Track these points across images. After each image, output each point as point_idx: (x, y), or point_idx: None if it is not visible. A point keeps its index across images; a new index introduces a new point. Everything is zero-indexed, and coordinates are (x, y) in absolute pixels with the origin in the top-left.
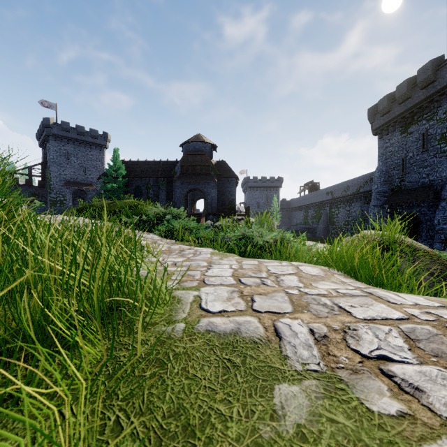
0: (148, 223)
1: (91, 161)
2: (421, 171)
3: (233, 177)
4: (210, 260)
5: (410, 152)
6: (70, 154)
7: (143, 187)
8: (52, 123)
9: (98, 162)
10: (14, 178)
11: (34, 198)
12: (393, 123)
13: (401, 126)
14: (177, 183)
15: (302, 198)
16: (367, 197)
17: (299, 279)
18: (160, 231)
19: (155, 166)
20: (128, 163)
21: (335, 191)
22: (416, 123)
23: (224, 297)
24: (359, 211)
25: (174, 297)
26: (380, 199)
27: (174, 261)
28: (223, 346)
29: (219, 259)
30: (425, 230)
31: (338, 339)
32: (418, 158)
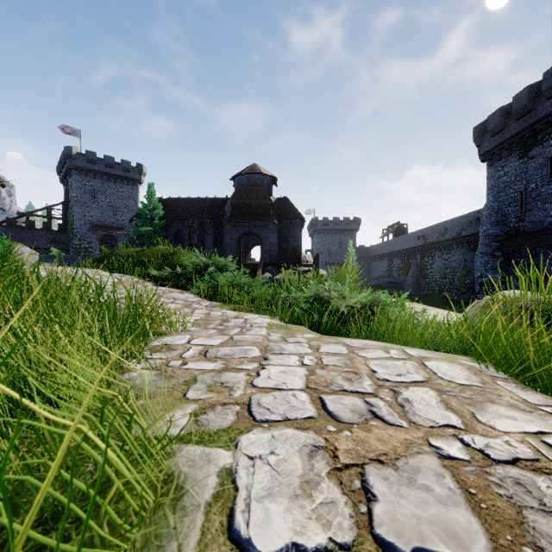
0: (184, 277)
1: (123, 200)
2: (547, 207)
3: (298, 217)
4: (266, 344)
5: (532, 183)
6: (96, 190)
7: (185, 231)
8: (75, 154)
9: (130, 200)
10: (30, 221)
11: (54, 246)
12: (508, 145)
13: (519, 149)
14: (227, 225)
15: (385, 243)
16: (471, 242)
17: (440, 397)
18: (199, 289)
19: (200, 205)
20: (166, 201)
21: (429, 235)
22: (540, 144)
23: (294, 480)
24: (460, 261)
25: (170, 481)
26: (491, 245)
27: (205, 345)
28: None
29: (281, 340)
30: None
31: None
32: (542, 190)
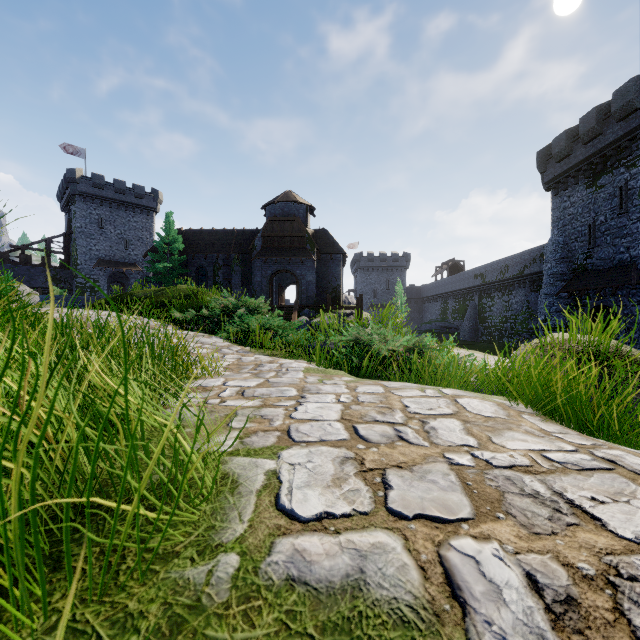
0: (211, 320)
1: (135, 231)
2: (618, 243)
3: (339, 252)
4: (303, 385)
5: (600, 215)
6: (104, 220)
7: (209, 268)
8: (79, 177)
9: (144, 232)
10: (25, 255)
11: (54, 284)
12: (575, 172)
13: (587, 177)
14: (258, 262)
15: (439, 283)
16: (534, 281)
17: (464, 426)
18: (228, 333)
19: (226, 238)
20: (187, 233)
21: (487, 273)
22: (610, 171)
23: (327, 477)
24: (523, 303)
25: (226, 478)
26: (556, 284)
27: (241, 386)
28: (325, 639)
29: (318, 382)
30: (624, 330)
31: (604, 610)
32: (612, 223)
